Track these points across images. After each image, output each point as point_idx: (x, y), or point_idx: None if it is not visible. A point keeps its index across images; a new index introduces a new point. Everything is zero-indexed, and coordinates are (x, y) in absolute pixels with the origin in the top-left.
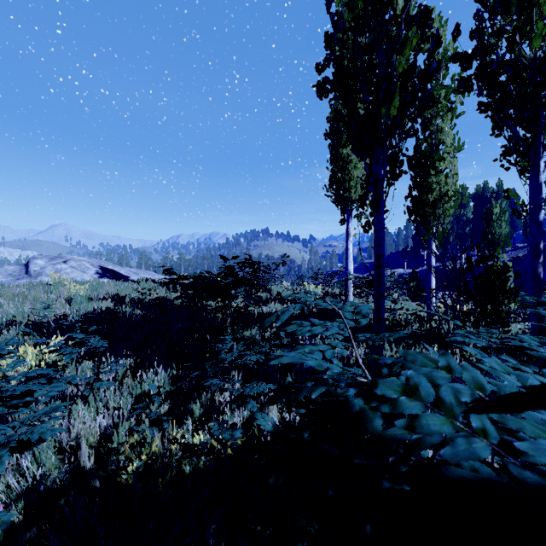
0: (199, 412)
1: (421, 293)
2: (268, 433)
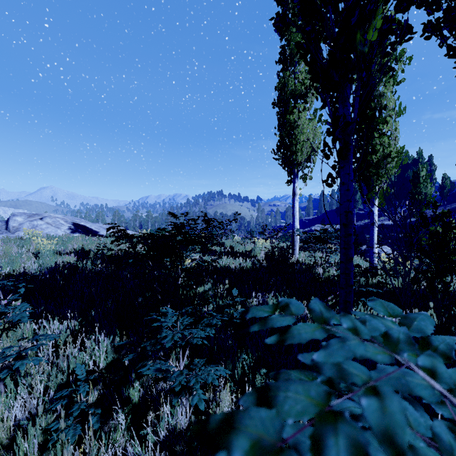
0: (138, 395)
1: (358, 246)
2: None
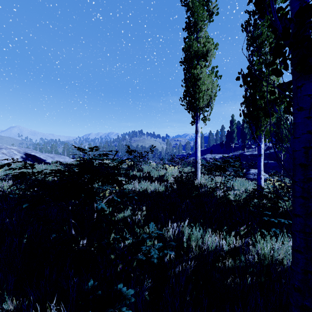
0: None
1: (242, 171)
2: None
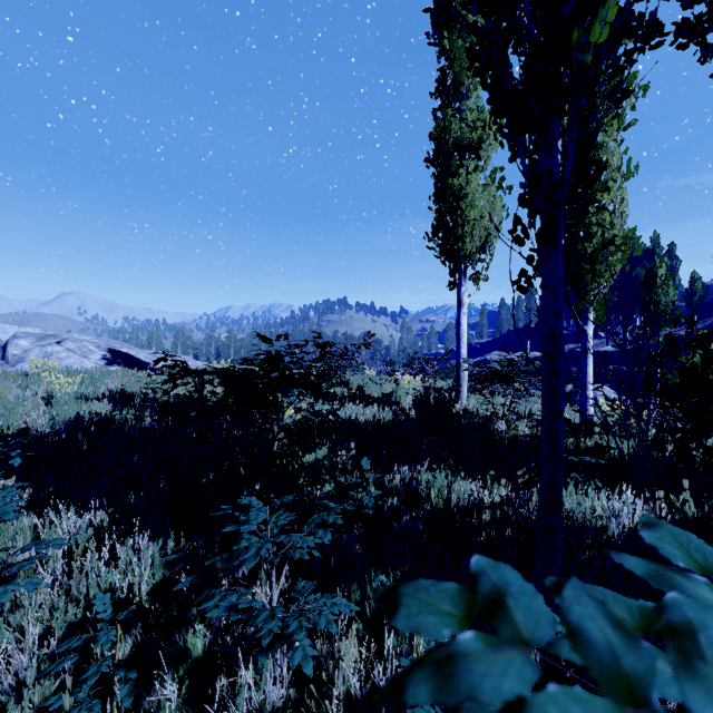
0: (202, 644)
1: None
2: (338, 703)
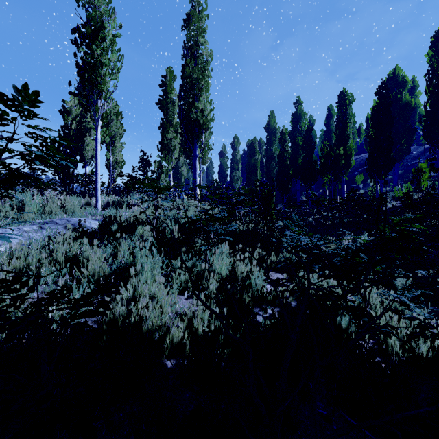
0: None
1: None
2: None
